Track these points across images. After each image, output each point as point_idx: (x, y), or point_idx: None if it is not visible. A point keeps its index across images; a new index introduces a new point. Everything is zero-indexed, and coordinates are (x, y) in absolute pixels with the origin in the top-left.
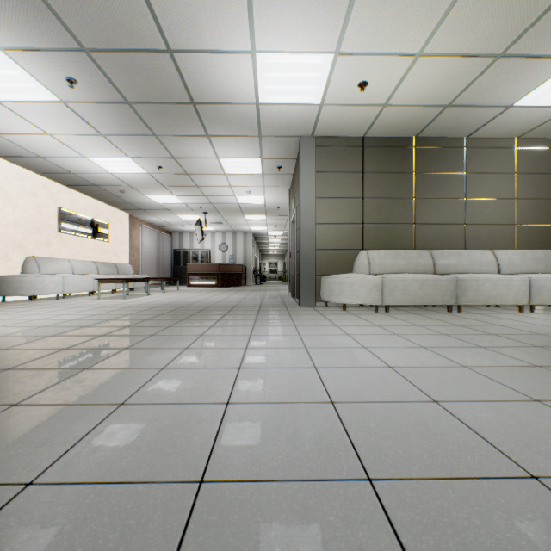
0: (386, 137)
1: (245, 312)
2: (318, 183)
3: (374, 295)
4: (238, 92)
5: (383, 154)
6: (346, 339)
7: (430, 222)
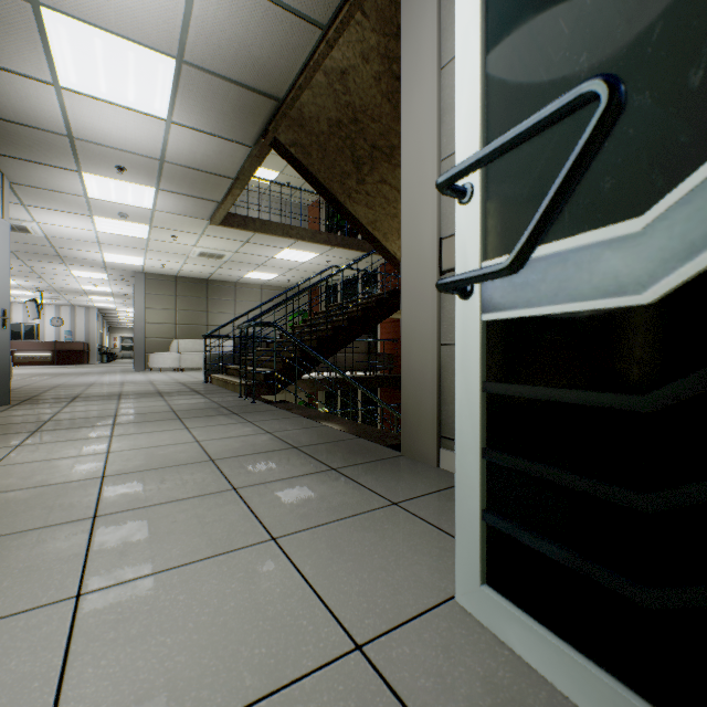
0: (191, 277)
1: (96, 374)
2: (147, 300)
3: (176, 363)
4: (92, 258)
5: (189, 286)
6: (143, 376)
7: (217, 325)
